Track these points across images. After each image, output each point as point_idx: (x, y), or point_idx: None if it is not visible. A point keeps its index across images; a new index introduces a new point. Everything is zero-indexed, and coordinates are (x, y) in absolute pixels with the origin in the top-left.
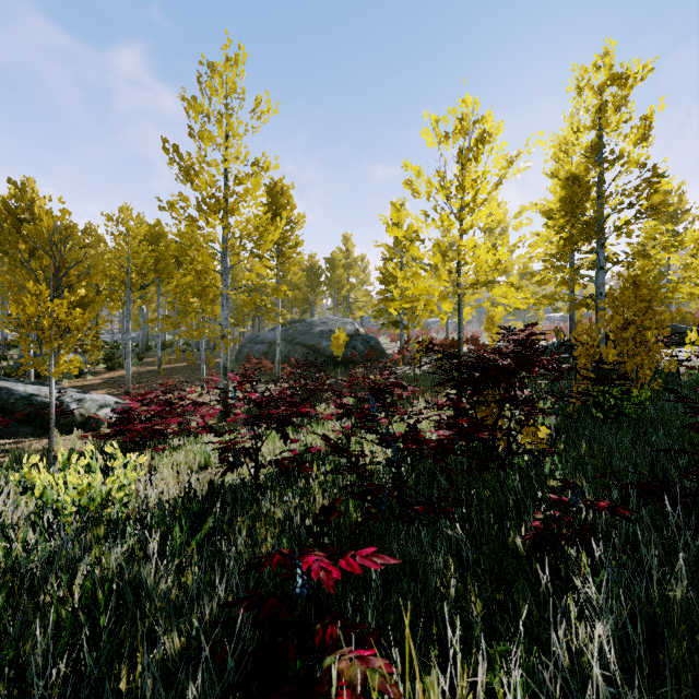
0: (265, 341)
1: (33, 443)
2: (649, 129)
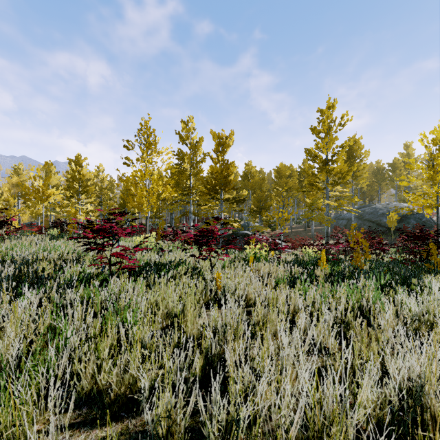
0: (345, 218)
1: None
2: None
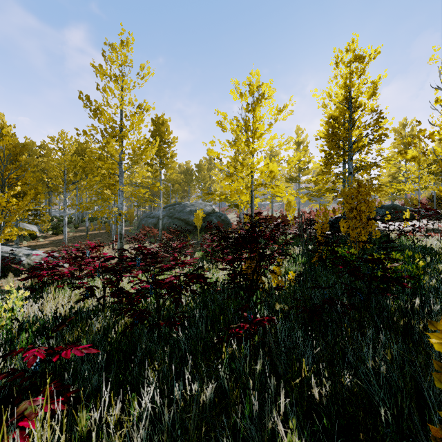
0: (156, 216)
1: None
2: (376, 89)
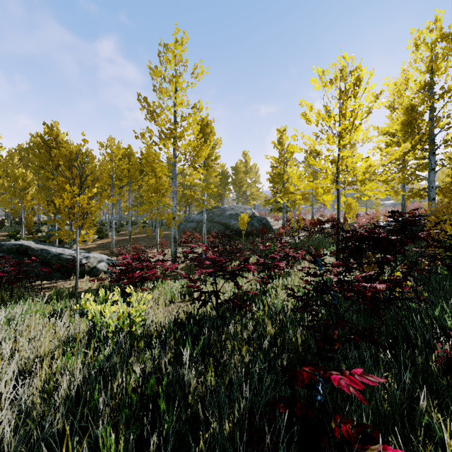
0: (195, 220)
1: (62, 284)
2: None
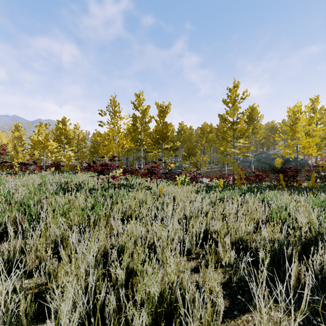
0: (248, 161)
1: None
2: None
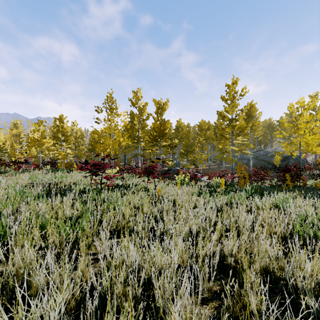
0: (246, 158)
1: None
2: None
